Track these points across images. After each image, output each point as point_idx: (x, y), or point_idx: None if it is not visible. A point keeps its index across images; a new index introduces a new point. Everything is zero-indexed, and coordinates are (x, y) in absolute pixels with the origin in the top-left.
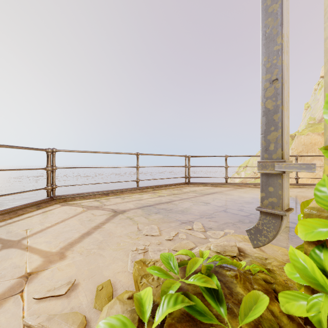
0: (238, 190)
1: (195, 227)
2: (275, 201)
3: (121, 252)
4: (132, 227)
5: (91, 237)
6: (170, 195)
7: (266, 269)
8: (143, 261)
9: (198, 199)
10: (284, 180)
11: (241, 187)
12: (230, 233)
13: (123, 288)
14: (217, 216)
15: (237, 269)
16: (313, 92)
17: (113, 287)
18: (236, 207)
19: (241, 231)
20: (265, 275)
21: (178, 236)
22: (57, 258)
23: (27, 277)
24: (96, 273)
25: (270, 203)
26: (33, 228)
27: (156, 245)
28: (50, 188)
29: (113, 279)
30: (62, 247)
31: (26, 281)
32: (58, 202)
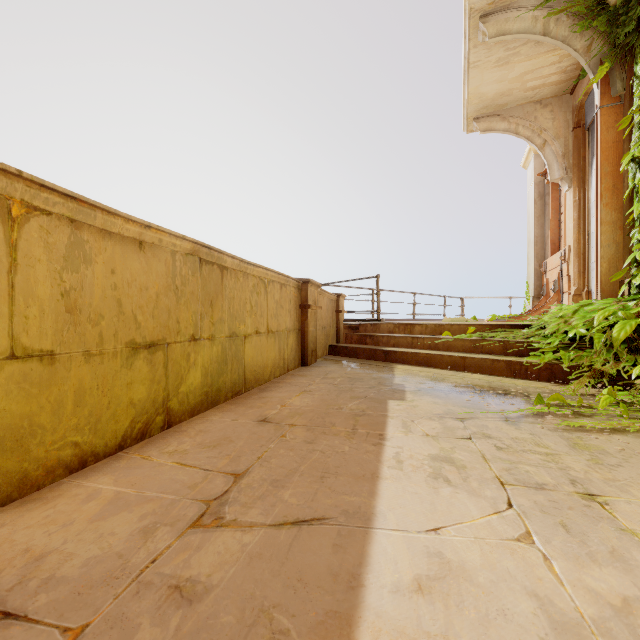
0: None
1: None
2: None
3: None
4: None
5: None
6: None
7: None
8: None
9: None
10: None
11: None
12: None
13: None
14: None
15: None
16: None
17: None
18: None
19: None
20: None
21: None
22: None
23: None
24: None
25: None
26: None
27: None
28: (462, 315)
29: None
30: None
31: None
32: None
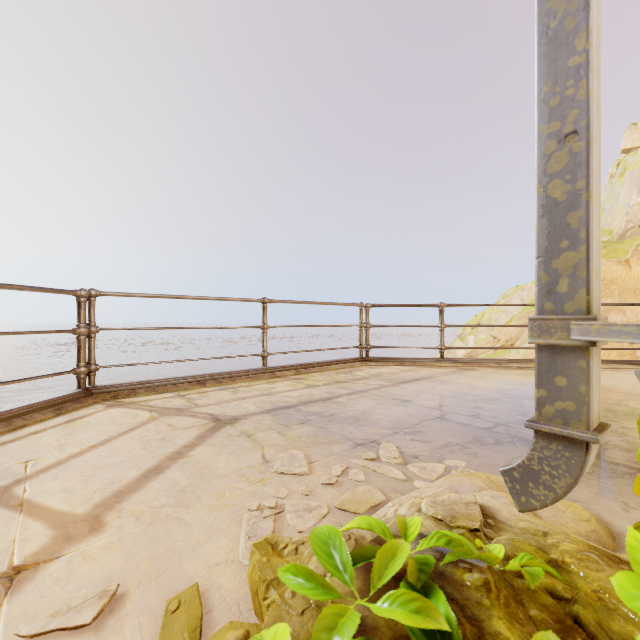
0: (465, 374)
1: (382, 454)
2: (572, 408)
3: (226, 514)
4: (251, 454)
5: (163, 477)
6: (331, 383)
7: (550, 561)
8: (271, 541)
9: (386, 392)
10: (593, 362)
11: (471, 367)
12: (457, 468)
13: (227, 605)
14: (428, 428)
15: (487, 566)
16: (609, 180)
17: (203, 602)
18: (464, 410)
19: (479, 463)
20: (550, 580)
21: (348, 475)
22: (84, 530)
23: (11, 578)
24: (168, 567)
25: (560, 412)
26: (41, 459)
27: (301, 497)
28: (85, 371)
29: (205, 582)
30: (98, 503)
31: (8, 589)
32: (101, 399)
